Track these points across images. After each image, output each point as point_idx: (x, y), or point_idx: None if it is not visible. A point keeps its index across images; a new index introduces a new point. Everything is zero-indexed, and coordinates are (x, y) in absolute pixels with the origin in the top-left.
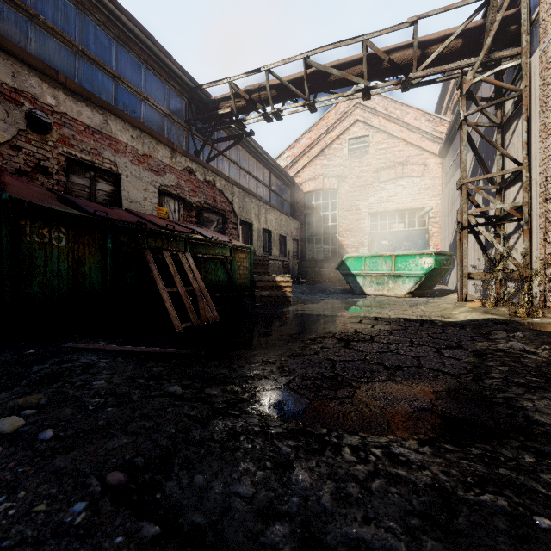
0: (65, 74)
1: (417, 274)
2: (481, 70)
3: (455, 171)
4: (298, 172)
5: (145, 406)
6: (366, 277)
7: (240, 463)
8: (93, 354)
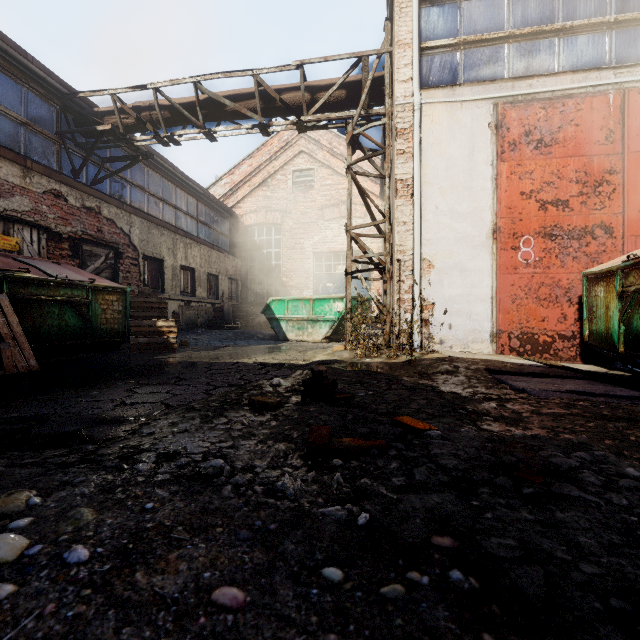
0: None
1: (331, 318)
2: (365, 123)
3: None
4: (238, 202)
5: None
6: (289, 322)
7: None
8: None
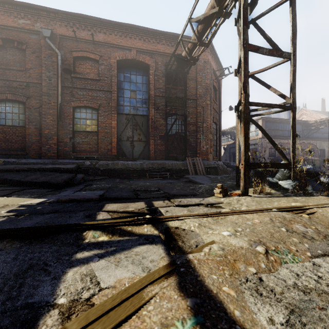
0: (281, 135)
1: None
2: None
3: None
4: None
5: None
6: None
7: None
8: None
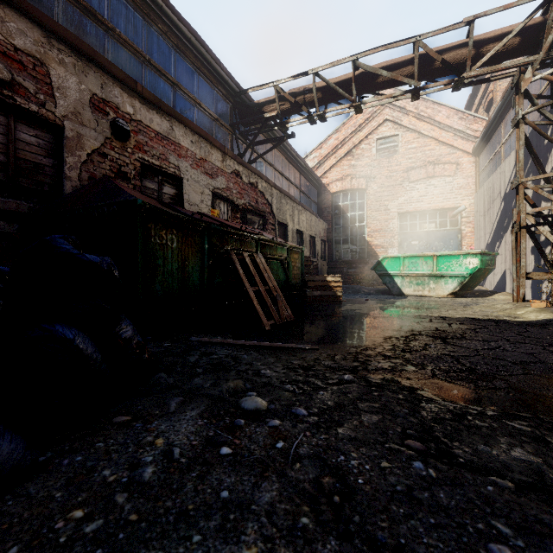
0: None
1: (461, 274)
2: (539, 67)
3: (493, 170)
4: (325, 173)
5: (349, 391)
6: (404, 278)
7: (497, 438)
8: (221, 347)
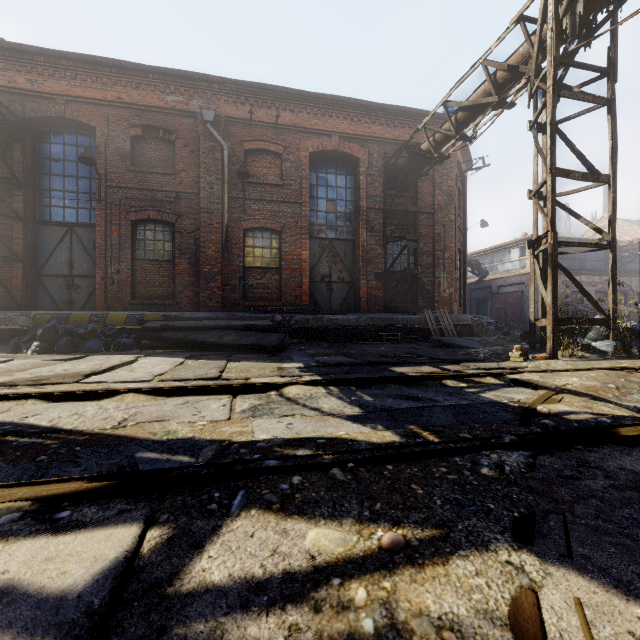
0: (567, 267)
1: None
2: None
3: None
4: None
5: None
6: None
7: None
8: None
